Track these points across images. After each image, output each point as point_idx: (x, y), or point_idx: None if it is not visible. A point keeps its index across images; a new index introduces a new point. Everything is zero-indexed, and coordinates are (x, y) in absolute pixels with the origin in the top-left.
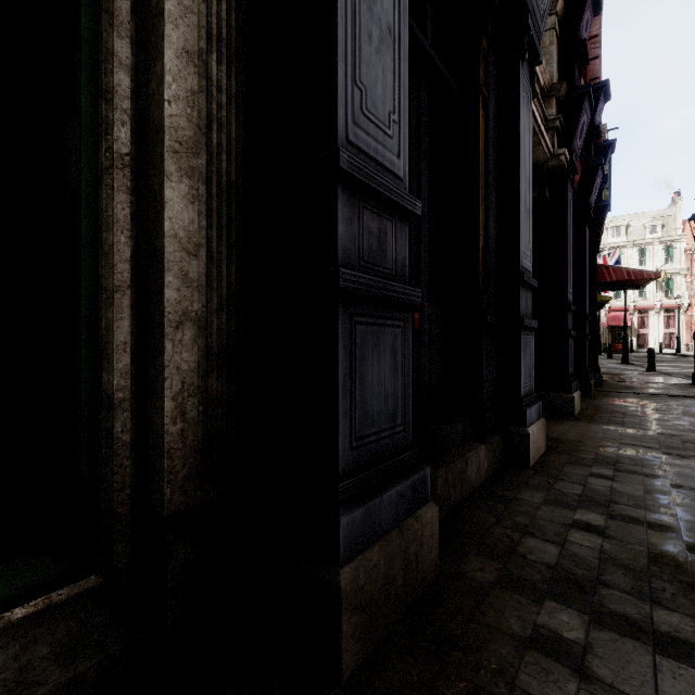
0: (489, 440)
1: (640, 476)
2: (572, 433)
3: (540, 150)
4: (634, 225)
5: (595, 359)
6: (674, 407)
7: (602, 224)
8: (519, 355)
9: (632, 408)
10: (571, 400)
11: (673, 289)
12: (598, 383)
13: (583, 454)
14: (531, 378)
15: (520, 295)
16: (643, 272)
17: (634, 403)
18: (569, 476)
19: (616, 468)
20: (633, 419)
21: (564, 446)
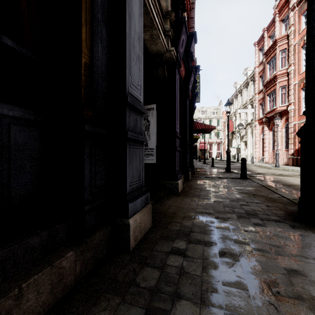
0: (87, 239)
1: (202, 245)
2: (173, 207)
3: (160, 43)
4: (208, 111)
5: (192, 162)
6: (220, 184)
7: (195, 102)
8: (125, 161)
9: (204, 186)
10: (177, 184)
11: (219, 136)
12: (193, 173)
13: (173, 226)
14: (141, 177)
15: (127, 114)
16: (210, 125)
17: (205, 182)
18: (155, 257)
19: (189, 239)
20: (204, 192)
21: (164, 220)
